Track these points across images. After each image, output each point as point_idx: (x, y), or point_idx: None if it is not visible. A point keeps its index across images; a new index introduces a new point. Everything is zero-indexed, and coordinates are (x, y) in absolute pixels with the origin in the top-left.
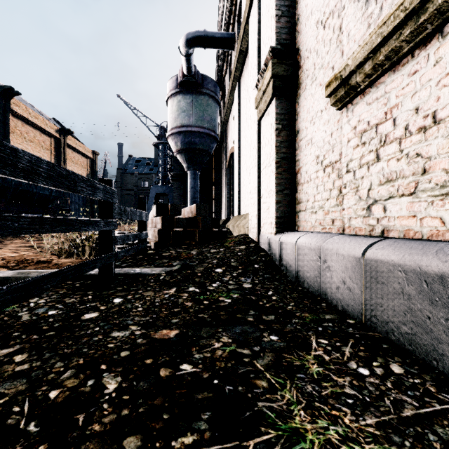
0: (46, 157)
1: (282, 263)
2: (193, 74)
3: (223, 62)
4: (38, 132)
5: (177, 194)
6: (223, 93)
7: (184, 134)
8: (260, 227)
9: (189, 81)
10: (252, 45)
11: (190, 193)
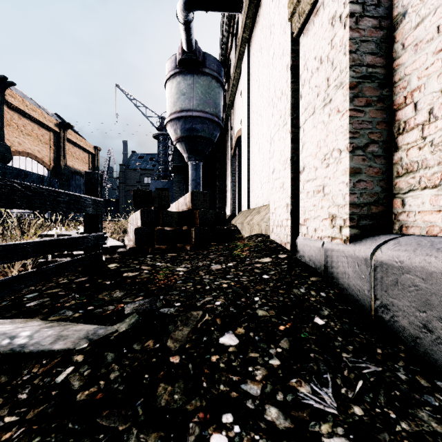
0: (45, 151)
1: (389, 318)
2: (194, 50)
3: (228, 36)
4: (36, 125)
5: (178, 188)
6: (228, 75)
7: (184, 119)
8: (295, 225)
9: (190, 59)
10: None
11: (191, 186)
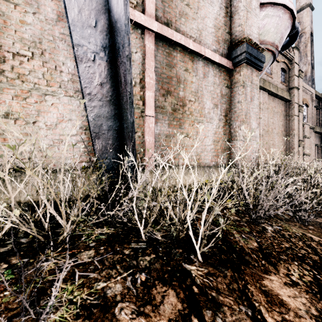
0: None
1: None
2: None
3: None
4: None
5: None
6: None
7: None
8: None
9: None
10: (296, 126)
11: None
